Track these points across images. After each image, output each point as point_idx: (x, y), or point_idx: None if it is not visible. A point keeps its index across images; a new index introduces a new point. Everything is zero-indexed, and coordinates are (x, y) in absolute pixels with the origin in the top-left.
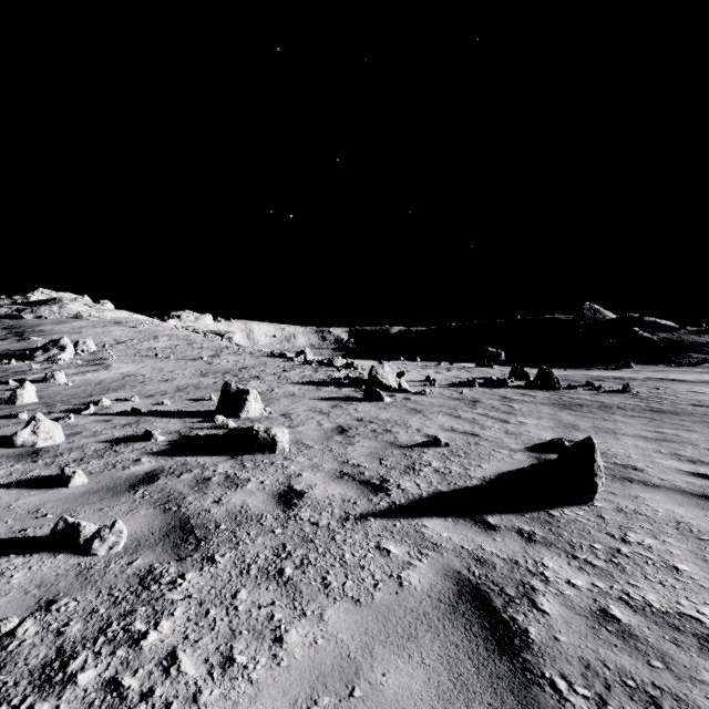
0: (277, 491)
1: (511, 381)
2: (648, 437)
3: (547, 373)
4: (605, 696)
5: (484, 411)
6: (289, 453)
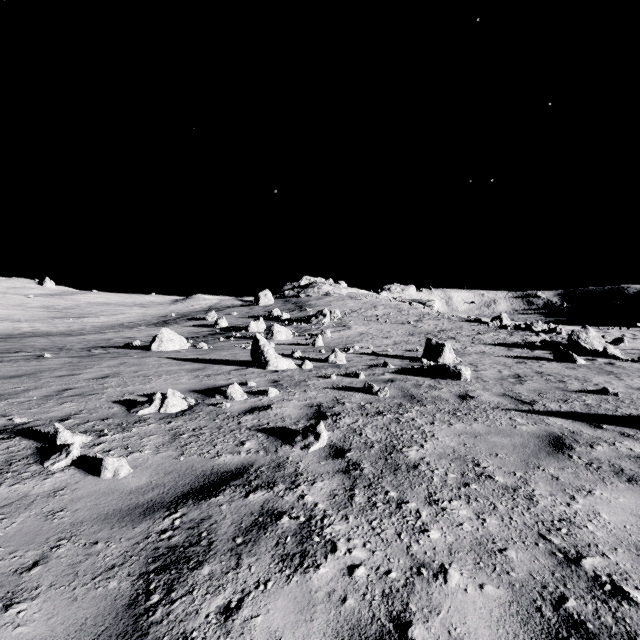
0: (458, 394)
1: None
2: None
3: None
4: (595, 463)
5: None
6: (470, 382)
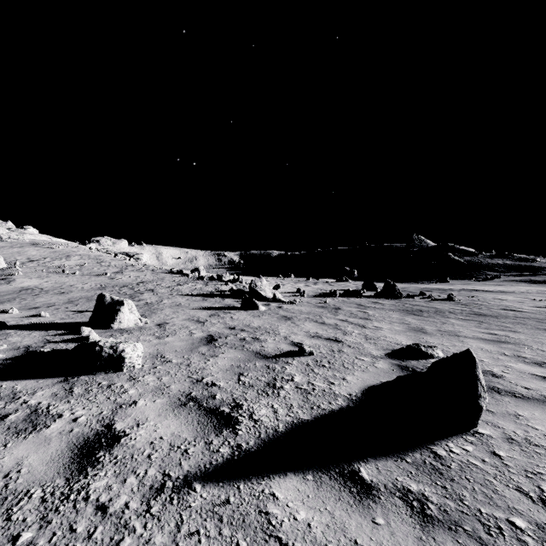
0: (86, 435)
1: (363, 292)
2: (486, 338)
3: (392, 286)
4: None
5: (345, 317)
6: (139, 371)
